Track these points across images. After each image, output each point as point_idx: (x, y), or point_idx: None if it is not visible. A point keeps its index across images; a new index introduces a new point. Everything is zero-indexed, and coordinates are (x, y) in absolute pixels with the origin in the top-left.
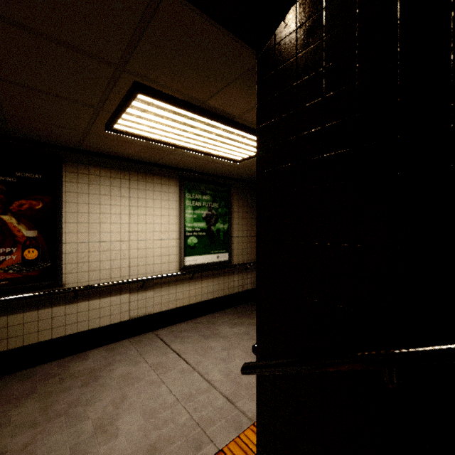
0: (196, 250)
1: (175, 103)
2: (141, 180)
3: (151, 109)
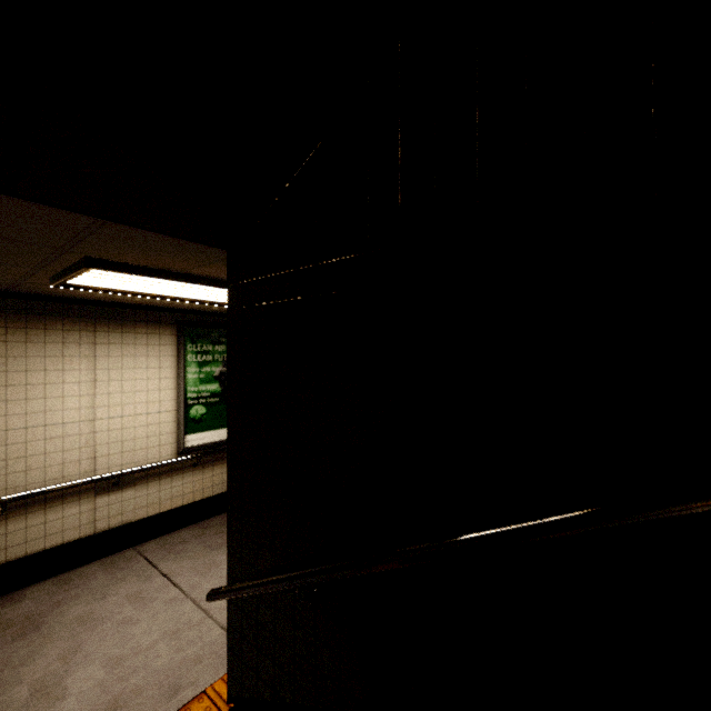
0: (204, 424)
1: (145, 274)
2: (115, 331)
3: (115, 275)
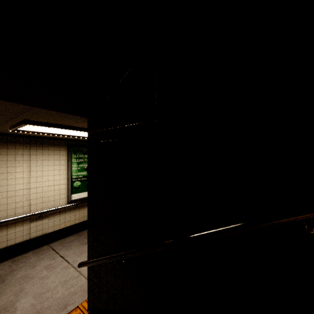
0: (80, 189)
1: (51, 126)
2: (39, 149)
3: (38, 126)
